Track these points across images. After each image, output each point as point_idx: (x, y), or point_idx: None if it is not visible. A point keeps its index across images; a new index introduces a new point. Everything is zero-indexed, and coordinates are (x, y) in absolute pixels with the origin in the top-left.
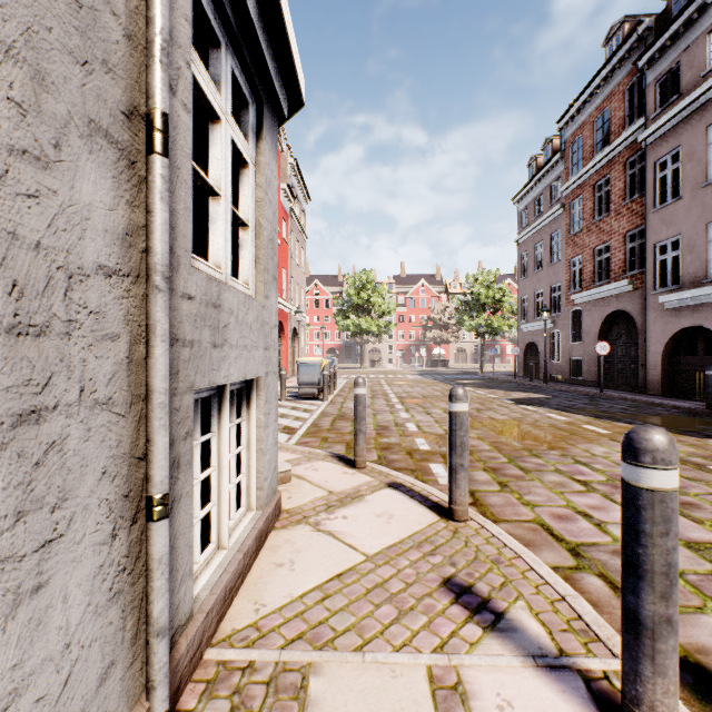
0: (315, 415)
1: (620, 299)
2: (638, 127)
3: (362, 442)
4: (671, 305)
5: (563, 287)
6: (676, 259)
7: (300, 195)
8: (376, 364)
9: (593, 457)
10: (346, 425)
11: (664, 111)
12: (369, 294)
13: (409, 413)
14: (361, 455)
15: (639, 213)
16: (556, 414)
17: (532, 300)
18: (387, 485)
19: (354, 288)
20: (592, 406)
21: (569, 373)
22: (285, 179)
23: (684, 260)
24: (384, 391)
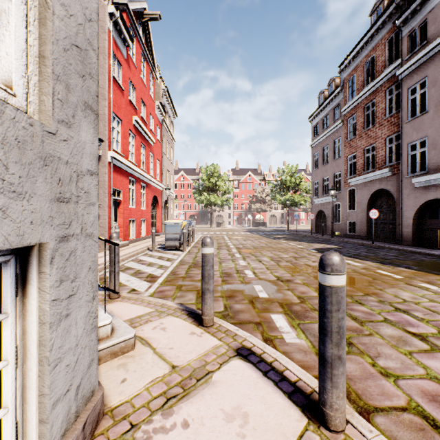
0: (175, 263)
1: (382, 182)
2: (395, 66)
3: (209, 301)
4: (420, 184)
5: (342, 174)
6: (421, 154)
7: (170, 112)
8: (220, 225)
9: (407, 303)
10: (198, 272)
11: (415, 54)
12: (216, 179)
13: (246, 261)
14: (208, 314)
15: (396, 123)
16: (352, 261)
17: (321, 183)
18: (236, 352)
19: (206, 176)
20: (372, 254)
21: (346, 230)
22: (159, 100)
23: (430, 154)
24: (226, 243)
